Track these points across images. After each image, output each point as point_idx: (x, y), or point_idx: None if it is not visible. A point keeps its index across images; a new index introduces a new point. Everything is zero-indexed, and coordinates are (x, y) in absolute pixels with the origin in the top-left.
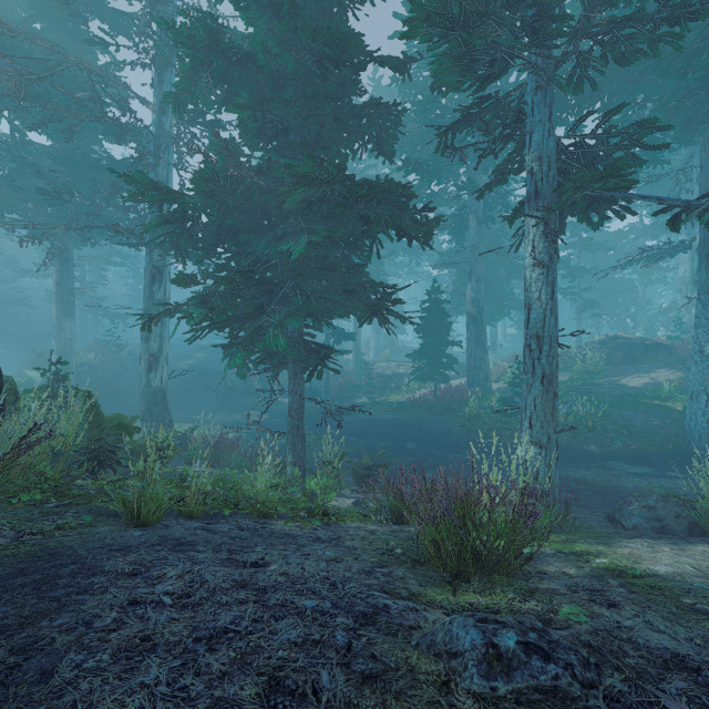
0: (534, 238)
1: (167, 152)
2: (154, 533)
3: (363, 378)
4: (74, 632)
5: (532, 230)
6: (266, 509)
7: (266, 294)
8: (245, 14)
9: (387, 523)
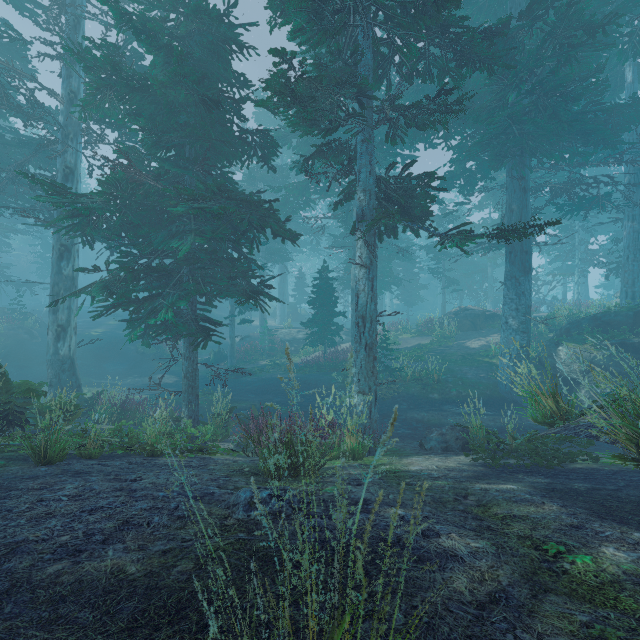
0: (361, 247)
1: (76, 140)
2: (58, 468)
3: (267, 343)
4: (0, 513)
5: (359, 241)
6: (152, 448)
7: (165, 277)
8: (145, 45)
9: (252, 455)
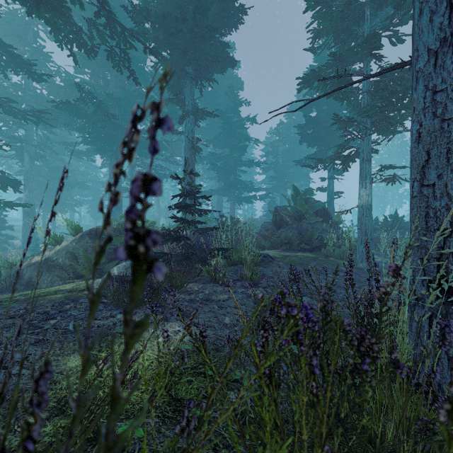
0: None
1: None
2: None
3: None
4: None
5: None
6: None
7: None
8: None
9: None
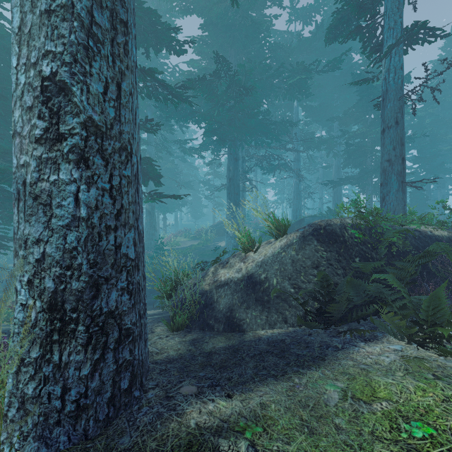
0: None
1: None
2: None
3: None
4: None
5: None
6: None
7: None
8: None
9: None
